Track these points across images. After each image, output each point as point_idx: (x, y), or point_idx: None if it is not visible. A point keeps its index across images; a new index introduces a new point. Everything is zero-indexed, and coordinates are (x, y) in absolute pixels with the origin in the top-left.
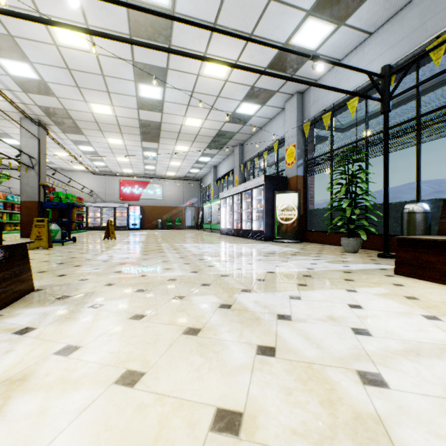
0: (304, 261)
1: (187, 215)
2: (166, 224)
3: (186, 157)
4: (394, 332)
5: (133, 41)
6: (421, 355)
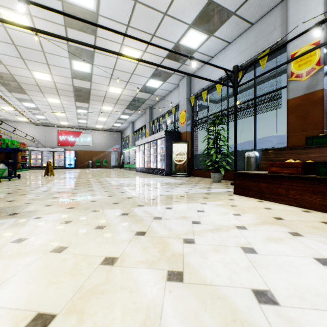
0: (185, 188)
1: (111, 158)
2: (95, 164)
3: (110, 115)
4: (213, 222)
5: (66, 38)
6: (219, 230)
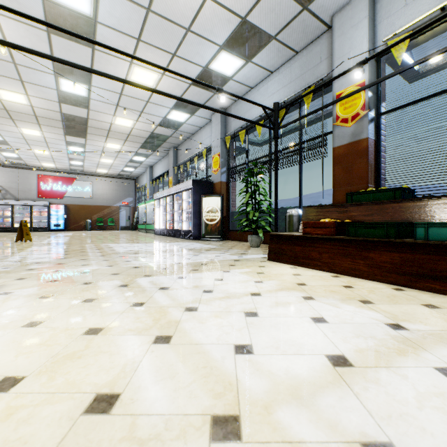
0: (212, 254)
1: (121, 215)
2: (96, 225)
3: (118, 155)
4: (228, 290)
5: (47, 56)
6: (230, 298)
